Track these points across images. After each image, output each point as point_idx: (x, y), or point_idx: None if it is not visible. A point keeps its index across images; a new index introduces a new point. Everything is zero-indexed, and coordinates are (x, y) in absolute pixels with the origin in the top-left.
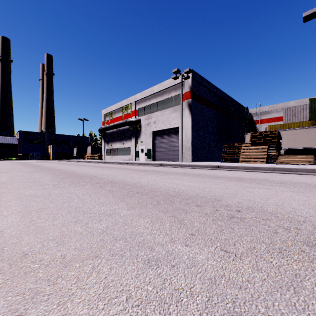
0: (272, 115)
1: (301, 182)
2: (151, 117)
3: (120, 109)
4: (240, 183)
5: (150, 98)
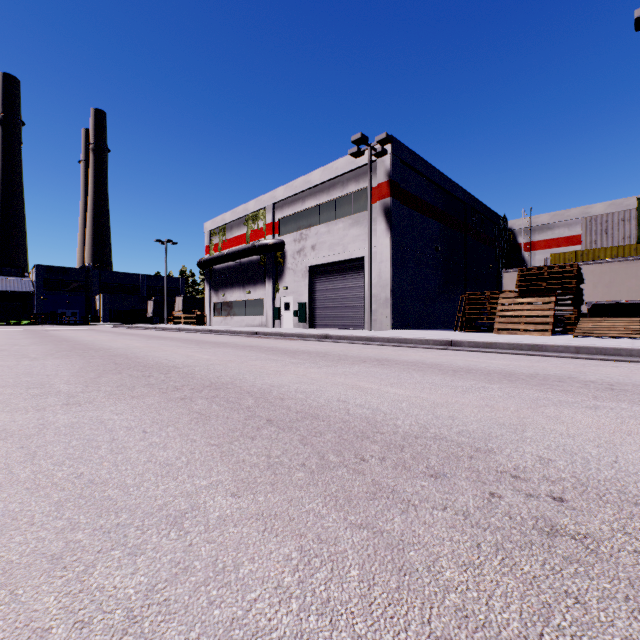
0: (557, 233)
1: None
2: (306, 237)
3: (241, 221)
4: (518, 391)
5: (305, 198)
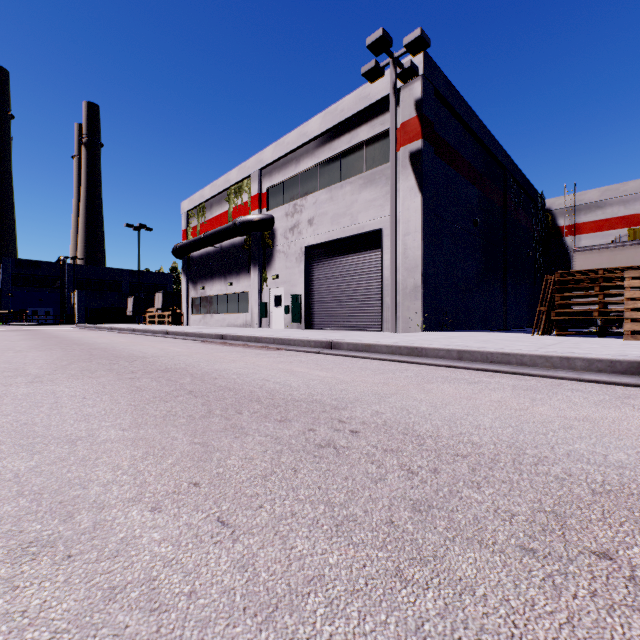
0: (610, 212)
1: None
2: (301, 209)
3: (223, 196)
4: None
5: (300, 157)
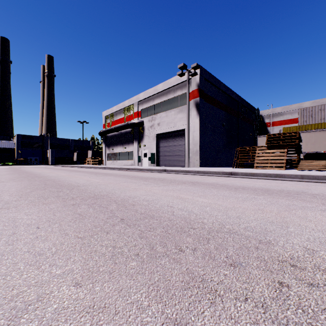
0: (285, 117)
1: None
2: (155, 119)
3: (121, 111)
4: (275, 200)
5: (154, 98)
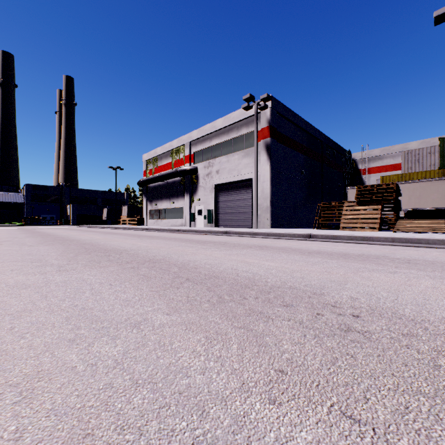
0: (386, 162)
1: (441, 262)
2: (212, 165)
3: (168, 154)
4: (348, 263)
5: (212, 138)
